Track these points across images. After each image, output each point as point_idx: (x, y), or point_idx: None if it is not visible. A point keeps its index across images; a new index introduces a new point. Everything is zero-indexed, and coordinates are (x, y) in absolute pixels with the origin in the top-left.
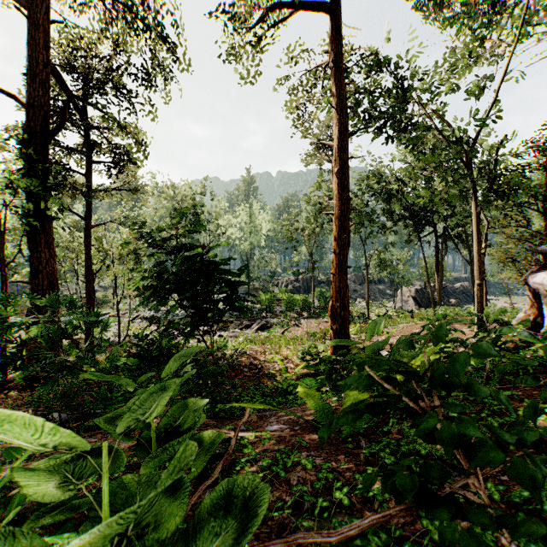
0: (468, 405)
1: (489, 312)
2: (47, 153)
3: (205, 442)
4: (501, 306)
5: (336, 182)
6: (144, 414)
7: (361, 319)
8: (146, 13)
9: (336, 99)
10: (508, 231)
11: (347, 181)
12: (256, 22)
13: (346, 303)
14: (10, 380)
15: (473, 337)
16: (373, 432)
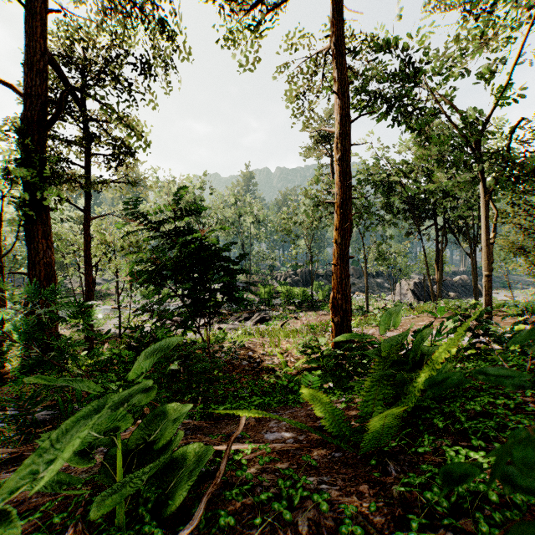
0: (524, 417)
1: (530, 301)
2: (44, 143)
3: (189, 459)
4: (501, 299)
5: (337, 170)
6: (51, 464)
7: (360, 312)
8: (144, 3)
9: (337, 84)
10: (518, 220)
11: (349, 168)
12: (255, 3)
13: (348, 295)
14: (5, 372)
15: (510, 330)
16: (401, 449)
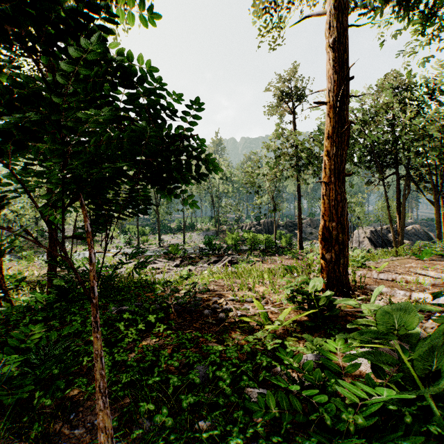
0: None
1: None
2: None
3: None
4: None
5: (330, 58)
6: None
7: None
8: None
9: None
10: None
11: (347, 54)
12: None
13: (344, 224)
14: None
15: None
16: None
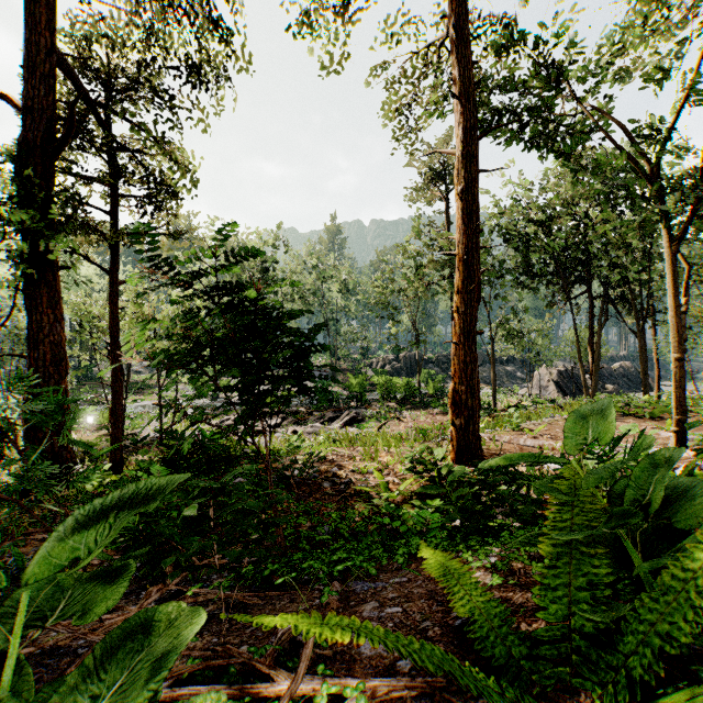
0: None
1: None
2: (51, 176)
3: None
4: None
5: (460, 207)
6: None
7: (485, 410)
8: None
9: (460, 84)
10: None
11: (477, 205)
12: None
13: (475, 387)
14: None
15: None
16: None
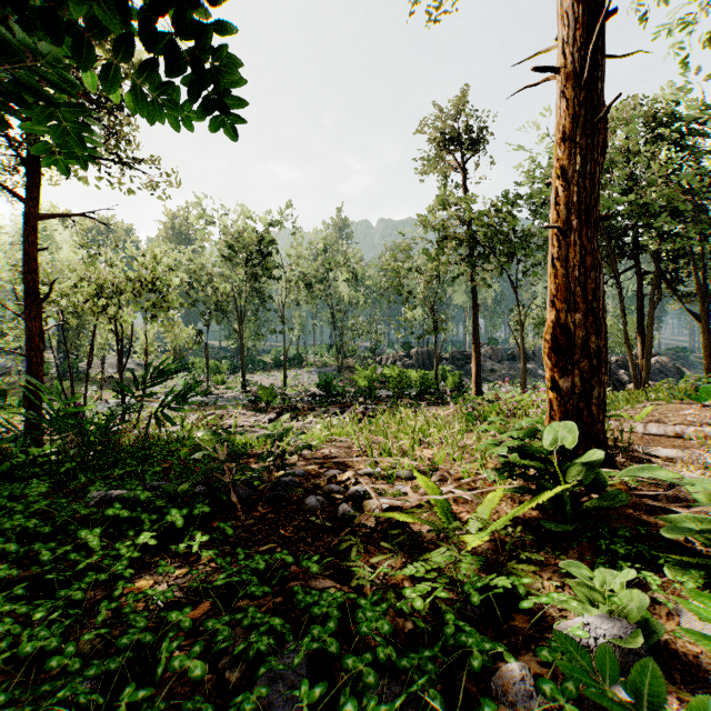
0: None
1: None
2: None
3: None
4: None
5: None
6: None
7: None
8: None
9: None
10: None
11: None
12: None
13: (600, 316)
14: None
15: None
16: None
